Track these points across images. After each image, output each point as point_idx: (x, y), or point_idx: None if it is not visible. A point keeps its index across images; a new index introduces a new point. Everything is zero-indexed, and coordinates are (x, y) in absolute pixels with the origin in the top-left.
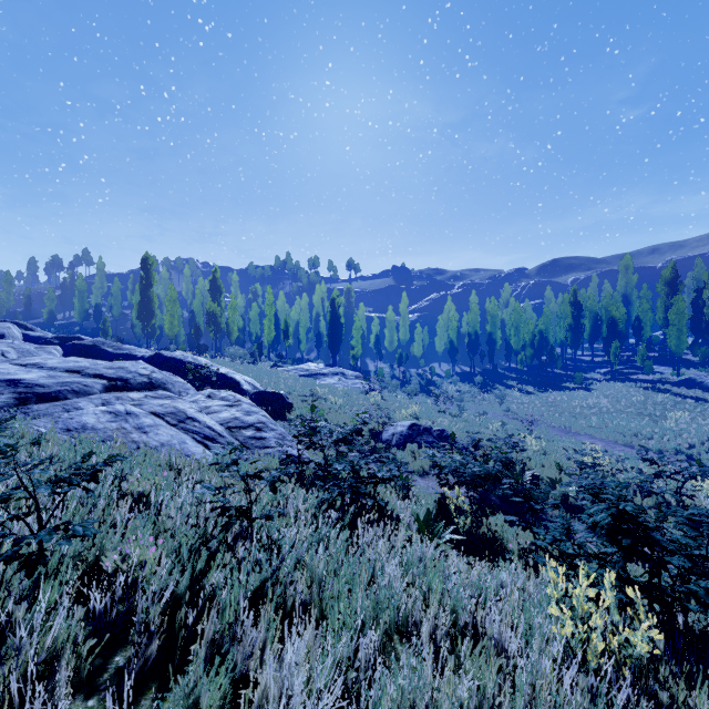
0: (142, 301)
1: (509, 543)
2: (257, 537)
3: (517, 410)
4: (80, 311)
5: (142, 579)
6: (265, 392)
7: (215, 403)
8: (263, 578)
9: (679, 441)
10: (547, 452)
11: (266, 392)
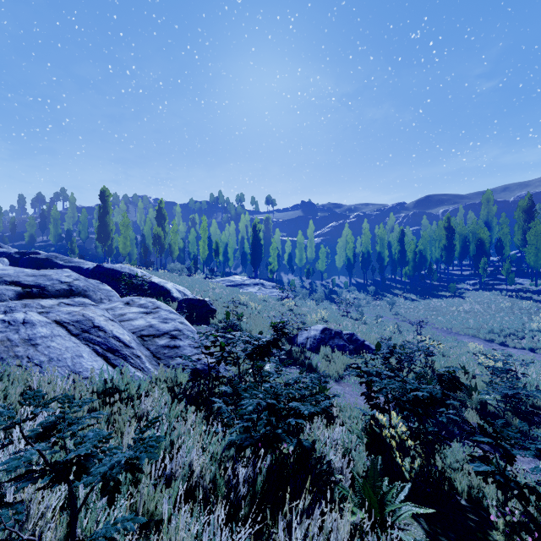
0: (100, 226)
1: (457, 481)
2: None
3: (405, 314)
4: (54, 235)
5: None
6: (191, 299)
7: (132, 310)
8: None
9: None
10: (445, 353)
11: (192, 299)
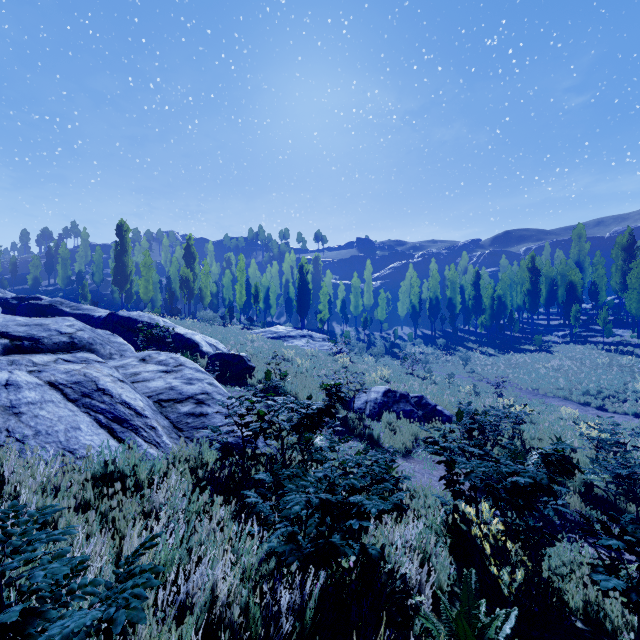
0: (117, 266)
1: (569, 595)
2: None
3: (482, 372)
4: (63, 278)
5: None
6: (224, 354)
7: (148, 368)
8: None
9: None
10: (534, 420)
11: (225, 354)
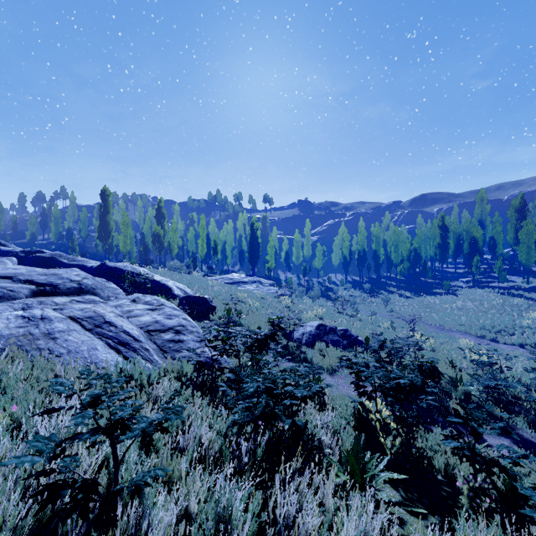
0: (101, 225)
1: (435, 460)
2: (119, 523)
3: (400, 311)
4: (55, 233)
5: None
6: (192, 297)
7: (138, 307)
8: None
9: None
10: (435, 348)
11: (193, 297)
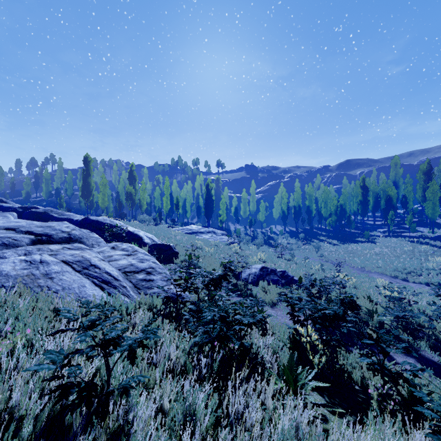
0: (84, 185)
1: (354, 374)
2: (111, 415)
3: (328, 256)
4: (46, 192)
5: None
6: (159, 244)
7: (117, 253)
8: None
9: (440, 277)
10: (356, 286)
11: (160, 244)
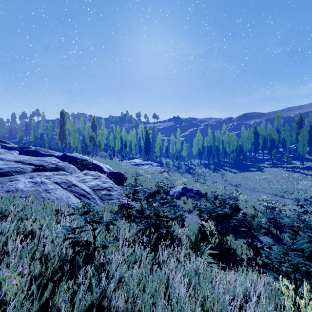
0: (60, 131)
1: (237, 251)
2: (97, 259)
3: (230, 180)
4: (33, 136)
5: (6, 302)
6: (114, 172)
7: (88, 177)
8: (93, 299)
9: (306, 195)
10: (247, 200)
11: (114, 172)
